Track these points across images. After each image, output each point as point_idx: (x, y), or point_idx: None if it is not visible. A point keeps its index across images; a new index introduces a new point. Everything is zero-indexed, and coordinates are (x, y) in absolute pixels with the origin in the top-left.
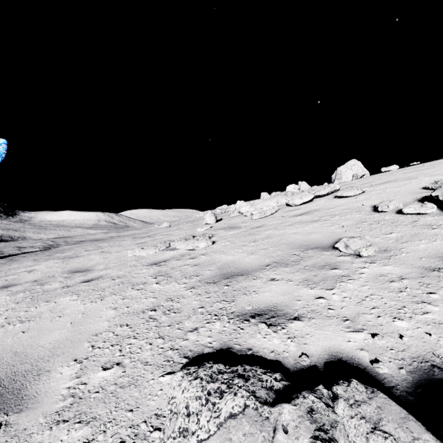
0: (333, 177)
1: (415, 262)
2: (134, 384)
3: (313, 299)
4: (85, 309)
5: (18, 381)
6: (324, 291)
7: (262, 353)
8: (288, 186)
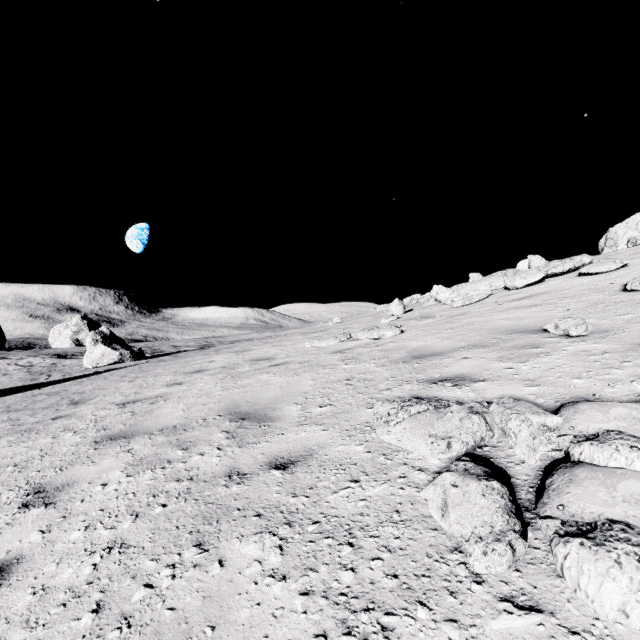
0: (602, 244)
1: (632, 340)
2: (346, 412)
3: (502, 369)
4: (286, 380)
5: (261, 412)
6: (516, 364)
7: (446, 398)
8: (520, 262)
